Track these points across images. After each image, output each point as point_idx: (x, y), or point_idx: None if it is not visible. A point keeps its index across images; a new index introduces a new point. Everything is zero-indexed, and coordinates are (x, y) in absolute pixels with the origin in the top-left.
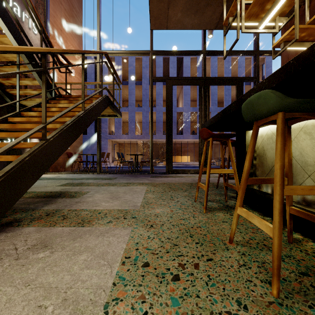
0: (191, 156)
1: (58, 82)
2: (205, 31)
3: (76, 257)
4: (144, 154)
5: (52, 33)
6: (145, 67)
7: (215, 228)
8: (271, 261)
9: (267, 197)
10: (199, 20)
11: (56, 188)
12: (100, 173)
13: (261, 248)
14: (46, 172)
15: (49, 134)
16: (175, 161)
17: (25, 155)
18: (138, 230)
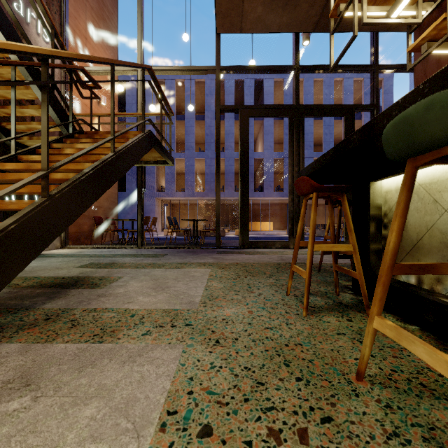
0: (275, 222)
1: (81, 114)
2: (298, 37)
3: (77, 411)
4: (208, 219)
5: (73, 42)
6: (209, 95)
7: (326, 347)
8: (445, 424)
9: (410, 291)
10: (290, 18)
11: (72, 271)
12: (142, 248)
13: (417, 392)
14: (63, 245)
15: (56, 187)
16: (253, 229)
17: (9, 221)
18: (194, 349)
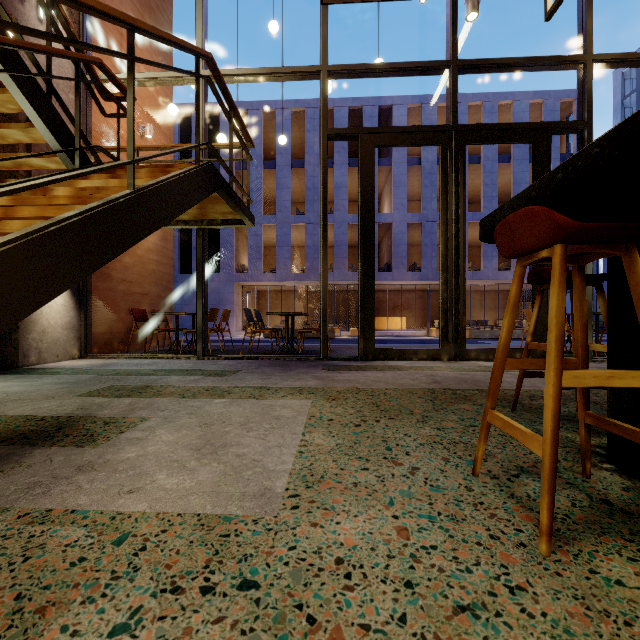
0: (409, 317)
1: (110, 148)
2: (455, 13)
3: None
4: (310, 313)
5: (100, 38)
6: (311, 130)
7: None
8: None
9: None
10: None
11: (68, 403)
12: (205, 358)
13: None
14: (83, 353)
15: None
16: (376, 327)
17: None
18: None
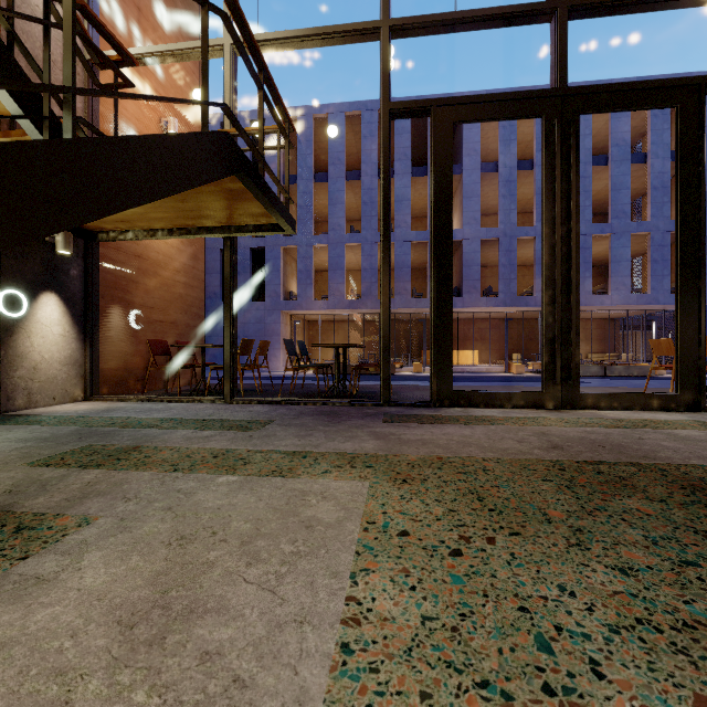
0: (482, 350)
1: None
2: None
3: None
4: (367, 345)
5: (111, 10)
6: (368, 136)
7: None
8: None
9: None
10: None
11: (2, 478)
12: (233, 402)
13: None
14: (88, 394)
15: None
16: None
17: None
18: None
